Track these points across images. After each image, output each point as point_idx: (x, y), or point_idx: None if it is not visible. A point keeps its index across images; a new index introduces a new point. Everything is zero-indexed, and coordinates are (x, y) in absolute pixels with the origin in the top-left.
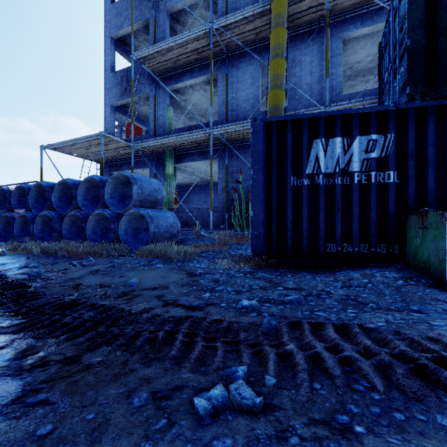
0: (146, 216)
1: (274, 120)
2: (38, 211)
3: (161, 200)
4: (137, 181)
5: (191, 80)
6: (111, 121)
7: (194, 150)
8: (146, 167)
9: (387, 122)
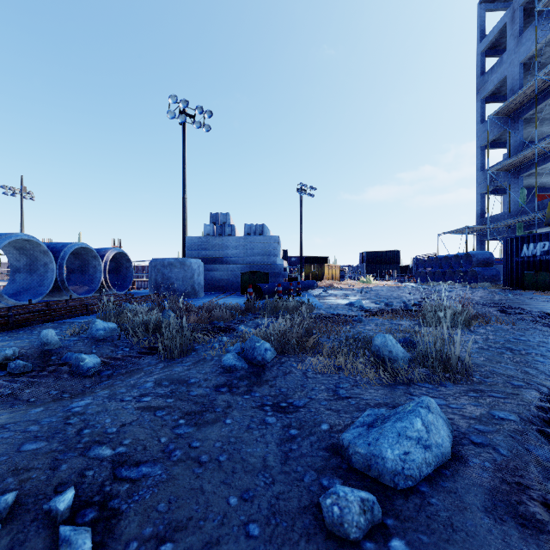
0: (477, 272)
1: (509, 238)
2: (436, 269)
3: (491, 263)
4: (475, 256)
5: (538, 168)
6: (481, 205)
7: (537, 221)
8: (504, 235)
9: (549, 237)
